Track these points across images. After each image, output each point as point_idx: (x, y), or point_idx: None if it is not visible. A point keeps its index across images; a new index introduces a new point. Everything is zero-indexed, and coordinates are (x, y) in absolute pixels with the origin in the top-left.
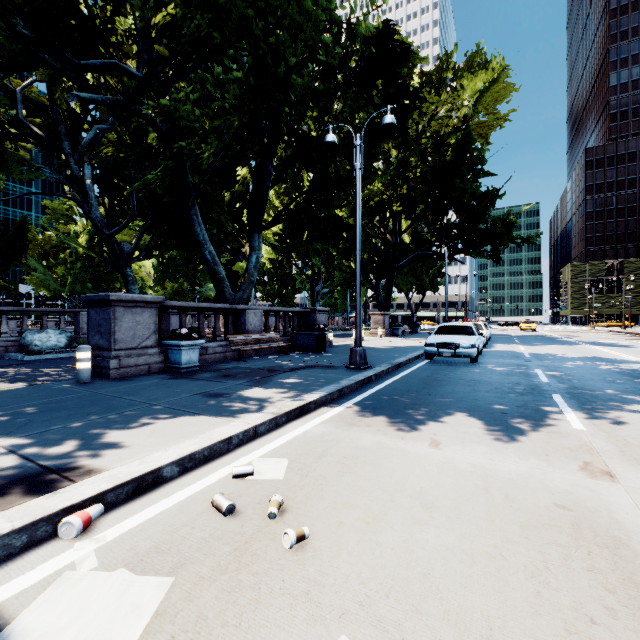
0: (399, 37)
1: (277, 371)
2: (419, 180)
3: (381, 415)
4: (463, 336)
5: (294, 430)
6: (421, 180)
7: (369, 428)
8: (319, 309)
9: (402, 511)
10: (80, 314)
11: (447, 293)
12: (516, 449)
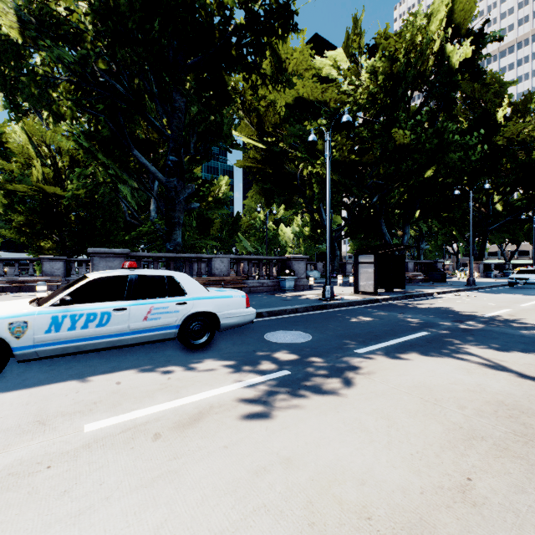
0: (491, 72)
1: (435, 285)
2: (509, 170)
3: (485, 293)
4: (533, 275)
5: (460, 293)
6: (511, 170)
7: (482, 294)
8: (438, 261)
9: (493, 297)
10: (317, 264)
11: (534, 248)
12: (527, 296)
